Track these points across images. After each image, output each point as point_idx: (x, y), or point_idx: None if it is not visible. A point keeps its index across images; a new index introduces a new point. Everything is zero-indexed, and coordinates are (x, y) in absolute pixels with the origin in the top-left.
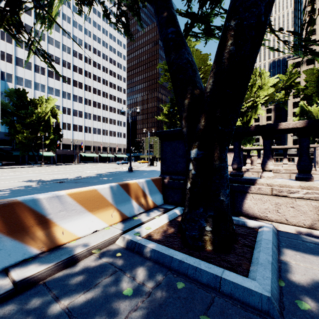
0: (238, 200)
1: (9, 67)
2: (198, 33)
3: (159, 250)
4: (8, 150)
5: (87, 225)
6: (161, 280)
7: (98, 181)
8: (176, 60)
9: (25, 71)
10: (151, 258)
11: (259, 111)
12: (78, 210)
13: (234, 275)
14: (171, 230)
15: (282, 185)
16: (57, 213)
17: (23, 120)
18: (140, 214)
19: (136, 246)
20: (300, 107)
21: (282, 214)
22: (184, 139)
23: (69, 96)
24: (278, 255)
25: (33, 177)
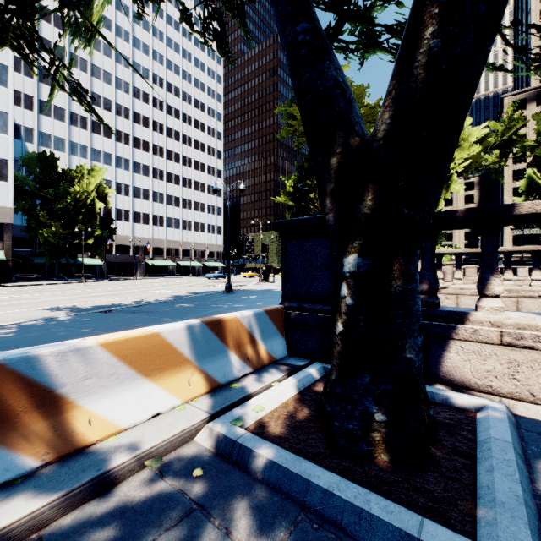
0: (432, 353)
1: (29, 117)
2: (349, 43)
3: (281, 464)
4: (26, 255)
5: (140, 403)
6: (285, 538)
7: (173, 309)
8: (312, 81)
9: (55, 123)
10: (265, 480)
11: (454, 186)
12: (122, 375)
13: (447, 535)
14: (303, 411)
15: (522, 324)
16: (77, 383)
17: (51, 205)
18: (244, 377)
19: (234, 450)
20: (527, 179)
21: (524, 383)
22: (330, 236)
23: (126, 165)
24: (530, 478)
25: (63, 301)
